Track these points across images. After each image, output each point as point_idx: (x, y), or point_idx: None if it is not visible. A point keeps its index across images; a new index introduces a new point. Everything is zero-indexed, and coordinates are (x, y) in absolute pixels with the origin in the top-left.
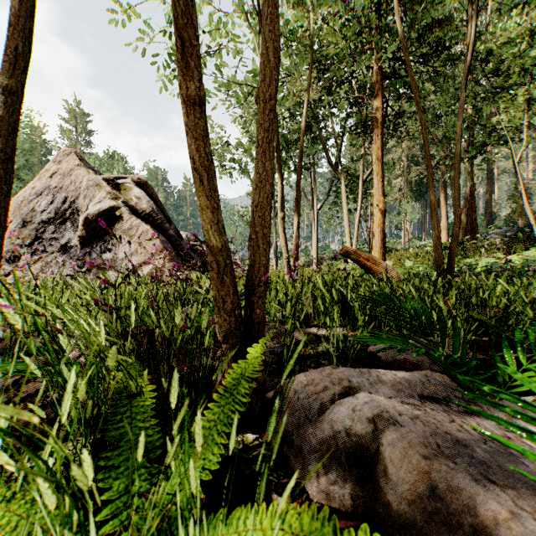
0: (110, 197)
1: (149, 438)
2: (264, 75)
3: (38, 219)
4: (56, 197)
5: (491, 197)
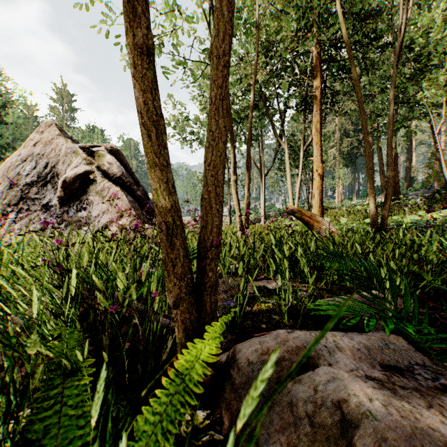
0: (85, 162)
1: (80, 430)
2: (216, 29)
3: (23, 182)
4: (39, 162)
5: (410, 164)
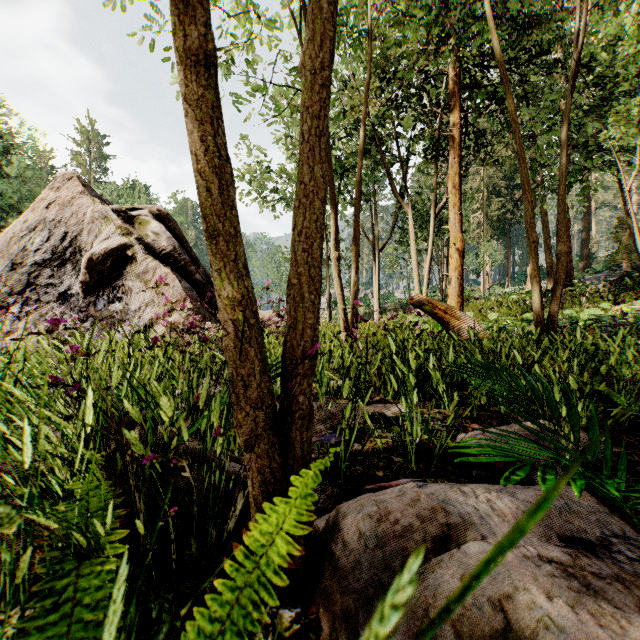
0: (120, 232)
1: None
2: (310, 30)
3: (31, 261)
4: (53, 232)
5: (588, 235)
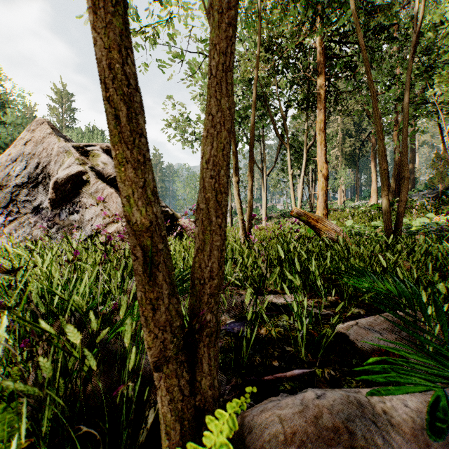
0: (78, 162)
1: None
2: None
3: (13, 183)
4: (29, 162)
5: (413, 164)
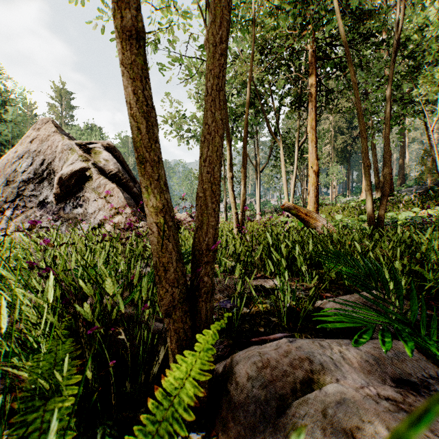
0: (81, 159)
1: None
2: (212, 14)
3: (20, 179)
4: (35, 159)
5: (403, 161)
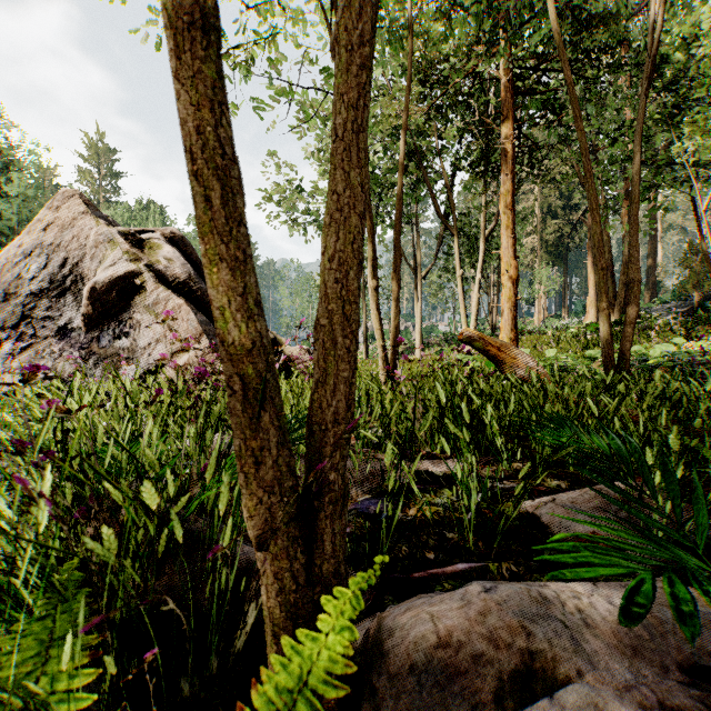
0: (127, 258)
1: None
2: None
3: (27, 290)
4: (52, 258)
5: (654, 261)
